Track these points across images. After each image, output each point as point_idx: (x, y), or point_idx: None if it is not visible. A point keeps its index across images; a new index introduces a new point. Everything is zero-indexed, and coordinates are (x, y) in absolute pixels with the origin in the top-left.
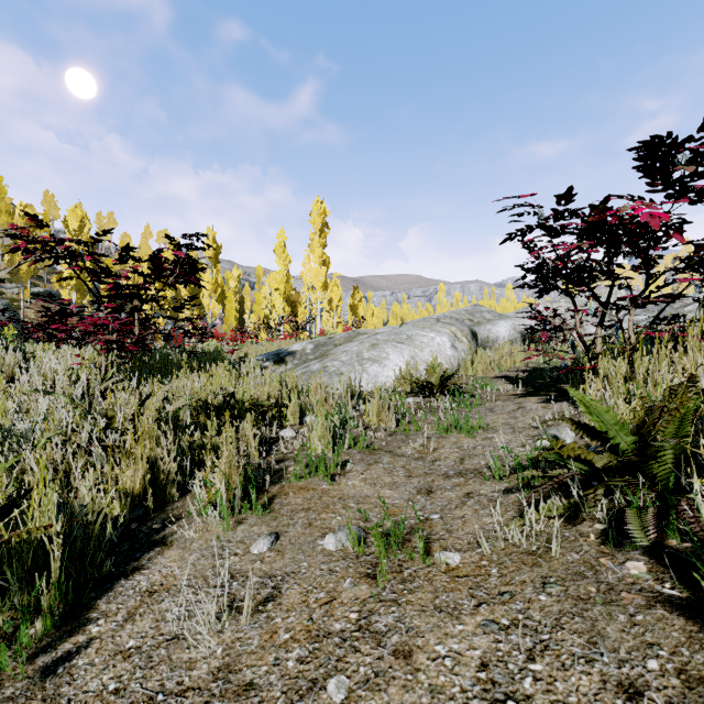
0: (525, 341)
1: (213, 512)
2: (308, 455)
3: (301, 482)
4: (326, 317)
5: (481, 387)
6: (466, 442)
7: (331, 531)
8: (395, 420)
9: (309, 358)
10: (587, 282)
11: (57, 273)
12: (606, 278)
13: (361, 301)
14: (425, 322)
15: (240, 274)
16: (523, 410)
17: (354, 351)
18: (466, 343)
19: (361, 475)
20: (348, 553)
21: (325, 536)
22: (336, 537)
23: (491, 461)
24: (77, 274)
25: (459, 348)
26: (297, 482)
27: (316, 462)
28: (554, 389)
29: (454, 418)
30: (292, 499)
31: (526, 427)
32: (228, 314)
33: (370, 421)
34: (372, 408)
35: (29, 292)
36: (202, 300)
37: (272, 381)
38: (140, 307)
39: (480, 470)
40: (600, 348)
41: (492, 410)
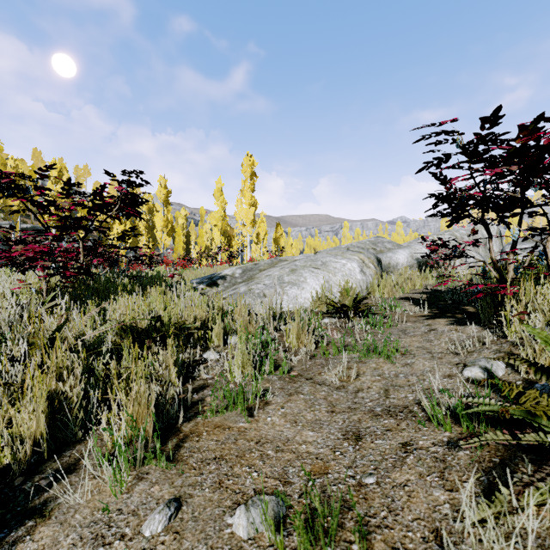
0: (420, 267)
1: (108, 467)
2: (225, 389)
3: (218, 417)
4: (254, 247)
5: (389, 308)
6: (387, 369)
7: (243, 503)
8: (314, 342)
9: (238, 281)
10: (513, 206)
11: (11, 206)
12: (523, 205)
13: (282, 235)
14: (337, 251)
15: (187, 213)
16: (435, 333)
17: (275, 276)
18: (373, 269)
19: (281, 409)
20: (262, 547)
21: (235, 507)
22: (247, 517)
23: (424, 400)
24: (27, 207)
25: (367, 272)
26: (213, 417)
27: (235, 391)
28: (459, 311)
29: (373, 343)
30: (204, 443)
31: (444, 352)
32: (177, 245)
33: (290, 343)
34: (292, 331)
35: (19, 227)
36: (156, 234)
37: (201, 303)
38: (84, 236)
39: (410, 407)
40: (512, 274)
41: (404, 332)
